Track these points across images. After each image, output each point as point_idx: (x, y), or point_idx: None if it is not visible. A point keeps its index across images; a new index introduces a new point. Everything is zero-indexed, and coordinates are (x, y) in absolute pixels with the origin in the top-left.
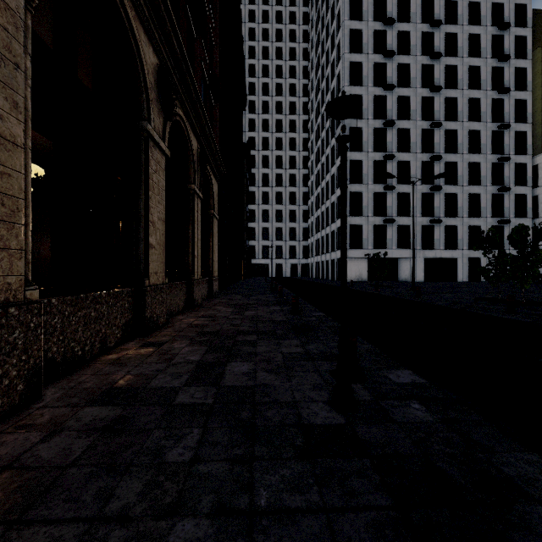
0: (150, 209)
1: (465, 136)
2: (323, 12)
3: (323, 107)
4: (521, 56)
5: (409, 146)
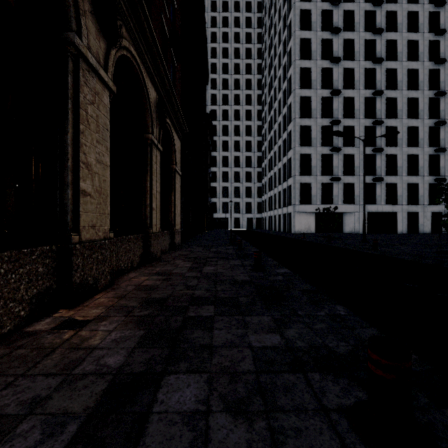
0: (81, 147)
1: (404, 103)
2: None
3: (276, 81)
4: None
5: (353, 113)
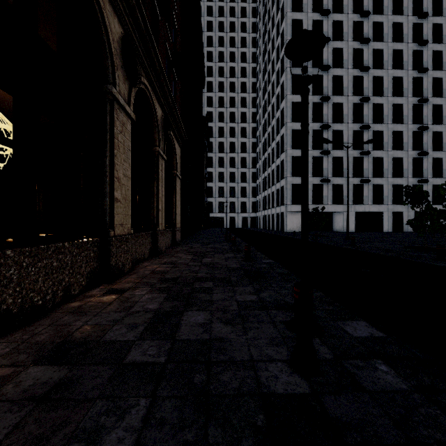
0: (115, 166)
1: (390, 109)
2: (269, 6)
3: (270, 86)
4: (437, 41)
5: (342, 118)
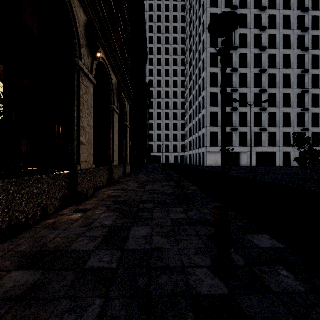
0: (81, 118)
1: (281, 78)
2: (193, 4)
3: (194, 61)
4: (315, 28)
5: (246, 84)
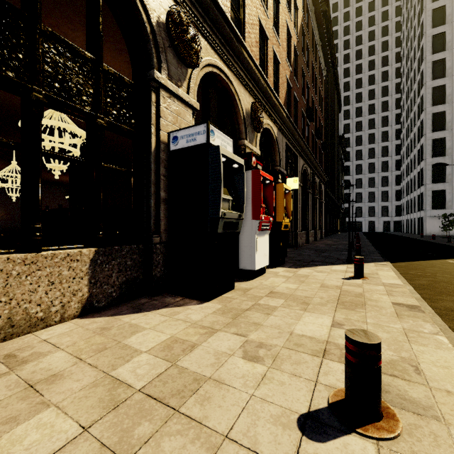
0: (309, 211)
1: None
2: (411, 15)
3: (411, 93)
4: None
5: None
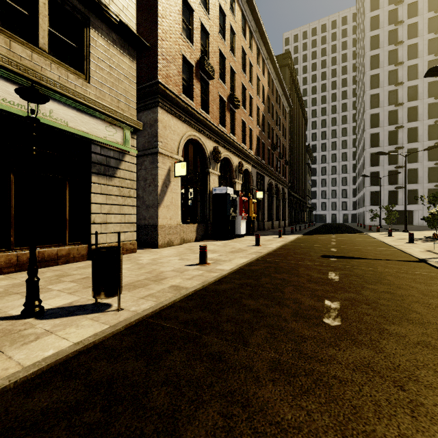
0: (274, 208)
1: None
2: (360, 52)
3: (360, 114)
4: None
5: (417, 138)
